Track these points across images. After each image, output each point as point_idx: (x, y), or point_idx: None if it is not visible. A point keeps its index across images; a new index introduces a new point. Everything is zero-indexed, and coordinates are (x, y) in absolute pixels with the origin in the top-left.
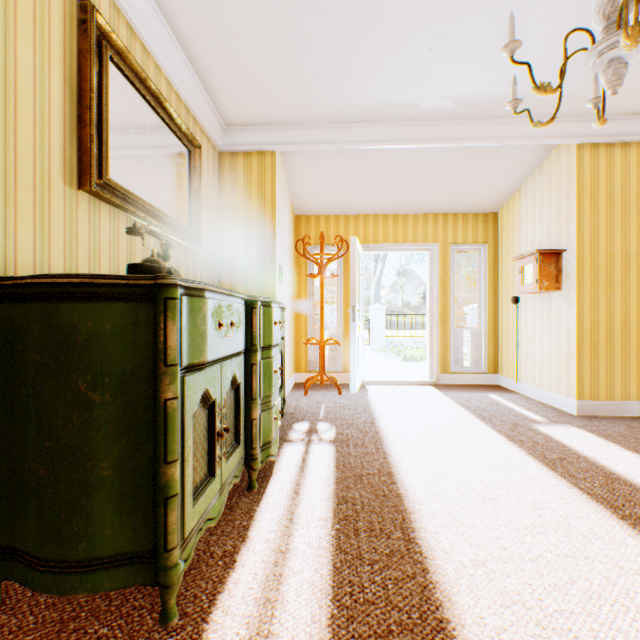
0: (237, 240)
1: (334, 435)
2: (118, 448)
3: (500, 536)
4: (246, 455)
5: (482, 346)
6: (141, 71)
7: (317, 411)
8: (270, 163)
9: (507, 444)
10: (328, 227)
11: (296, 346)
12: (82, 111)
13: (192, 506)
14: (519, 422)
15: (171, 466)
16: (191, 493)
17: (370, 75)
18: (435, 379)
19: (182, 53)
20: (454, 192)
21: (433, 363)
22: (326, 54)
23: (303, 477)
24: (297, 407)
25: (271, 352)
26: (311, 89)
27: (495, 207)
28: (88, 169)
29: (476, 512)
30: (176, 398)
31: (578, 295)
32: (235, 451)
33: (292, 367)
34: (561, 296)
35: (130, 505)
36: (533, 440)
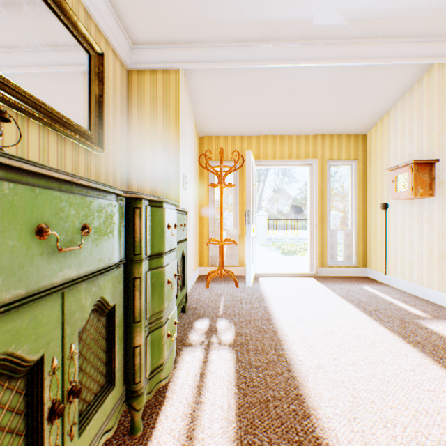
0: (144, 150)
1: (233, 336)
2: None
3: None
4: (127, 390)
5: (353, 244)
6: None
7: (217, 306)
8: (174, 80)
9: (408, 348)
10: (226, 146)
11: (200, 244)
12: None
13: None
14: (405, 318)
15: None
16: None
17: None
18: (315, 272)
19: None
20: (333, 115)
21: (313, 258)
22: None
23: (199, 406)
24: (199, 301)
25: (162, 260)
26: None
27: (365, 129)
28: None
29: None
30: None
31: None
32: (103, 402)
33: (196, 262)
34: (434, 202)
35: None
36: (431, 342)
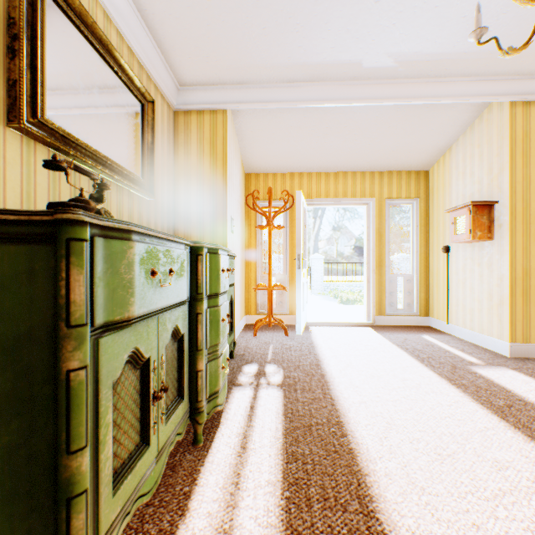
0: (191, 193)
1: (282, 378)
2: (8, 433)
3: (469, 508)
4: (191, 408)
5: (414, 291)
6: (85, 13)
7: (265, 352)
8: (221, 121)
9: (451, 389)
10: (275, 184)
11: (246, 291)
12: (10, 41)
13: (112, 495)
14: (457, 364)
15: (76, 456)
16: (110, 479)
17: (317, 30)
18: (372, 321)
19: (132, 5)
20: (390, 151)
21: (370, 306)
22: (274, 6)
23: (251, 428)
24: (247, 348)
25: (218, 300)
26: (259, 46)
27: (426, 165)
28: (17, 104)
29: (436, 474)
30: (84, 367)
31: (511, 244)
32: (177, 408)
33: (243, 310)
34: (493, 245)
35: (24, 505)
36: (475, 384)
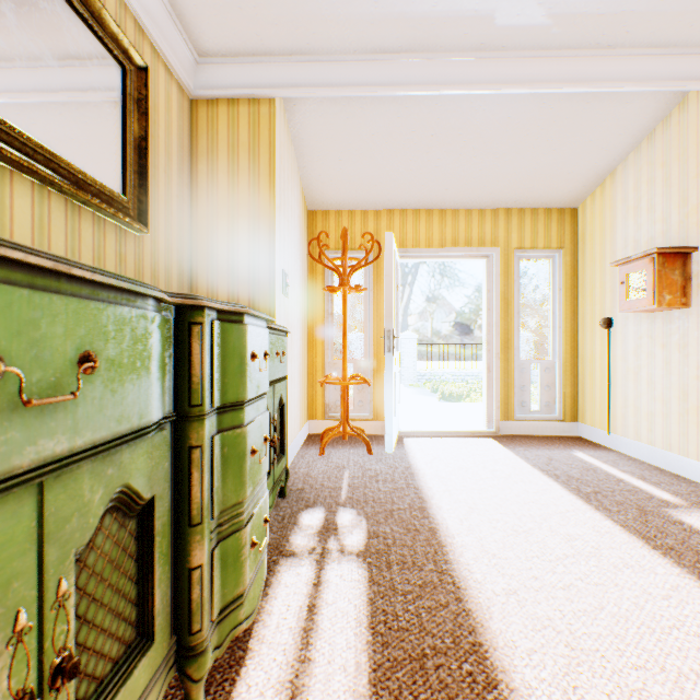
0: (218, 231)
1: (364, 539)
2: None
3: None
4: (178, 646)
5: (556, 384)
6: None
7: (337, 485)
8: (267, 116)
9: (655, 558)
10: (353, 226)
11: (310, 385)
12: None
13: None
14: (645, 506)
15: None
16: None
17: None
18: (495, 429)
19: None
20: (524, 176)
21: (492, 407)
22: None
23: (307, 666)
24: (308, 478)
25: (242, 414)
26: None
27: (575, 200)
28: None
29: None
30: None
31: None
32: (130, 674)
33: (304, 414)
34: (689, 315)
35: None
36: (691, 547)
